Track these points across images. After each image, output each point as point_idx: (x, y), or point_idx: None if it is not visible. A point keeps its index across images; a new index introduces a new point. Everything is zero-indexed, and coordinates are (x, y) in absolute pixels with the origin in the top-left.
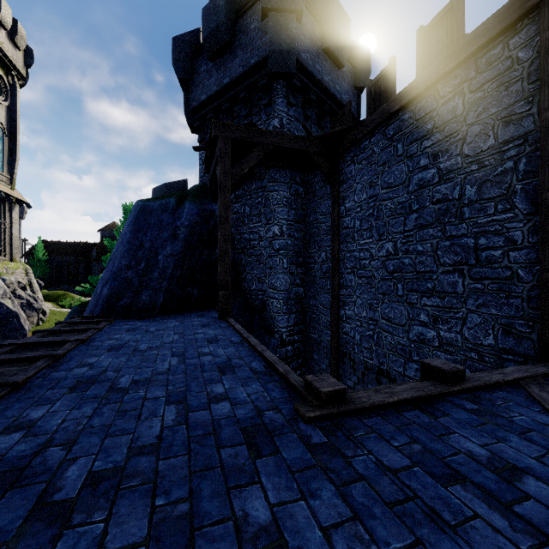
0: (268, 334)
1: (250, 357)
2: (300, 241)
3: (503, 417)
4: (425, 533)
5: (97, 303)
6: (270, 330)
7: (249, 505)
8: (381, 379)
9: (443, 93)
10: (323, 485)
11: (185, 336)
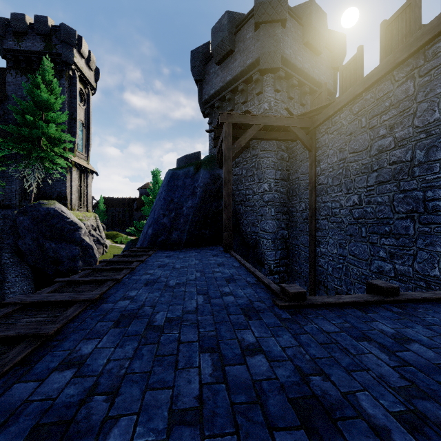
0: (259, 265)
1: (246, 275)
2: (285, 194)
3: (418, 317)
4: (336, 354)
5: (144, 239)
6: (261, 262)
7: (245, 336)
8: None
9: (398, 78)
10: (285, 333)
11: (203, 261)
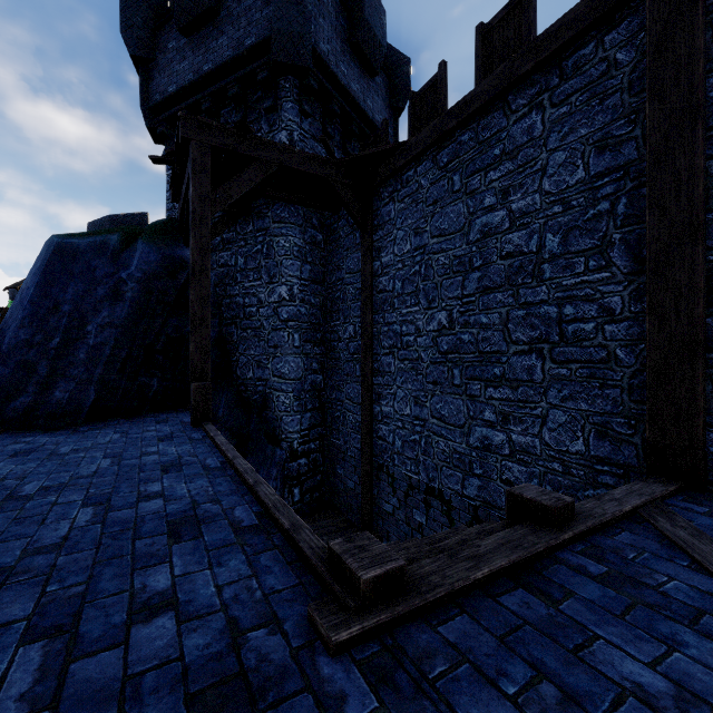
0: (271, 442)
1: (234, 496)
2: (318, 309)
3: (649, 586)
4: None
5: None
6: (275, 437)
7: None
8: (431, 501)
9: (516, 107)
10: None
11: (123, 461)
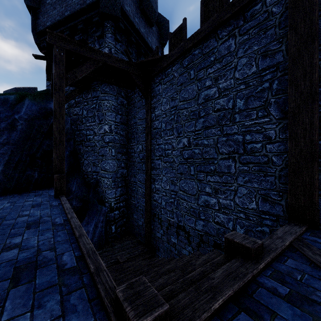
0: (100, 203)
1: (66, 244)
2: (124, 137)
3: (317, 303)
4: None
5: None
6: (102, 201)
7: None
8: (179, 232)
9: (222, 36)
10: None
11: (4, 221)
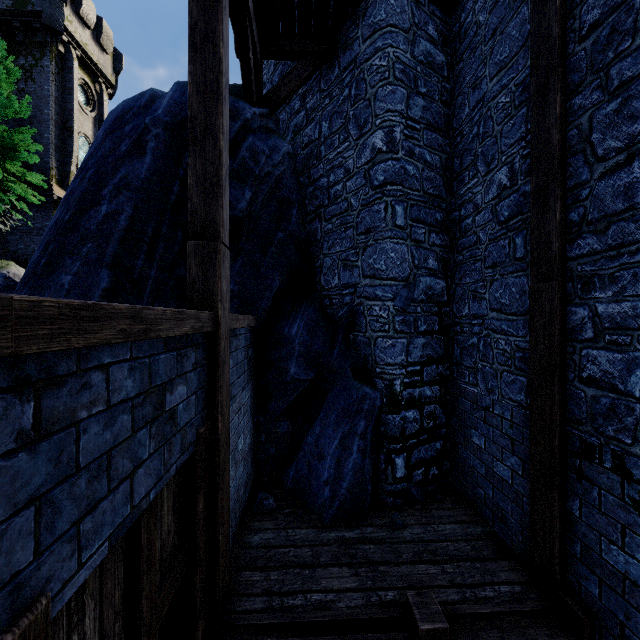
0: (358, 378)
1: None
2: (438, 173)
3: None
4: None
5: None
6: (365, 371)
7: None
8: None
9: None
10: None
11: None
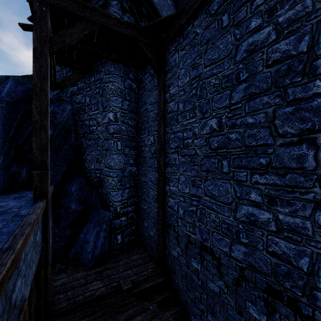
0: (103, 208)
1: None
2: (133, 128)
3: None
4: None
5: None
6: (106, 204)
7: None
8: (204, 255)
9: None
10: None
11: None
